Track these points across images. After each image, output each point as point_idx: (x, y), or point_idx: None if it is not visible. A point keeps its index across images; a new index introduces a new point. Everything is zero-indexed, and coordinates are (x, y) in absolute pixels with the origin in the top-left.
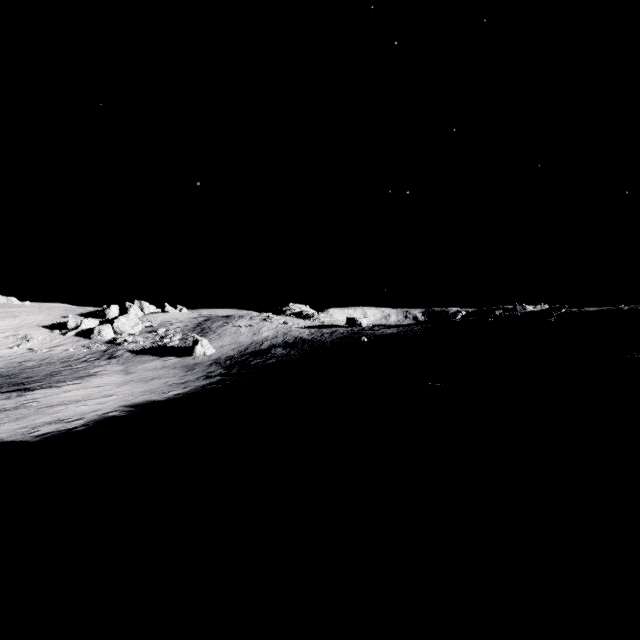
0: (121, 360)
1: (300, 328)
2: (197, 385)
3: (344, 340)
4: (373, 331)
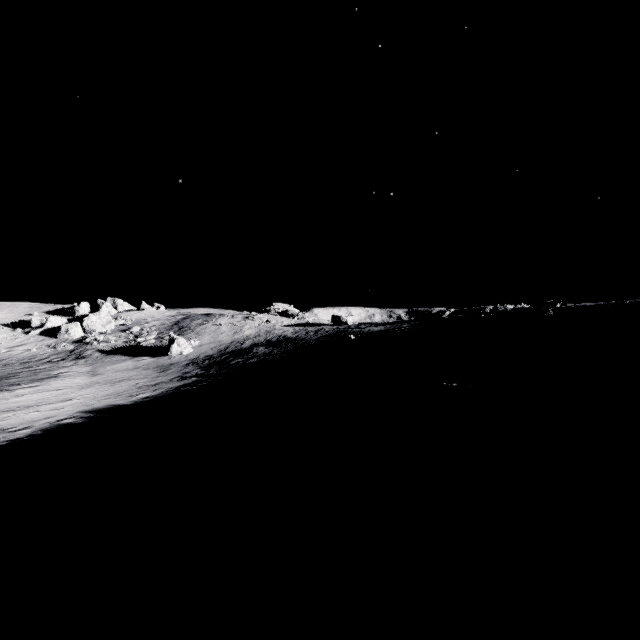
0: (89, 360)
1: (284, 326)
2: (170, 387)
3: (330, 338)
4: (360, 329)
